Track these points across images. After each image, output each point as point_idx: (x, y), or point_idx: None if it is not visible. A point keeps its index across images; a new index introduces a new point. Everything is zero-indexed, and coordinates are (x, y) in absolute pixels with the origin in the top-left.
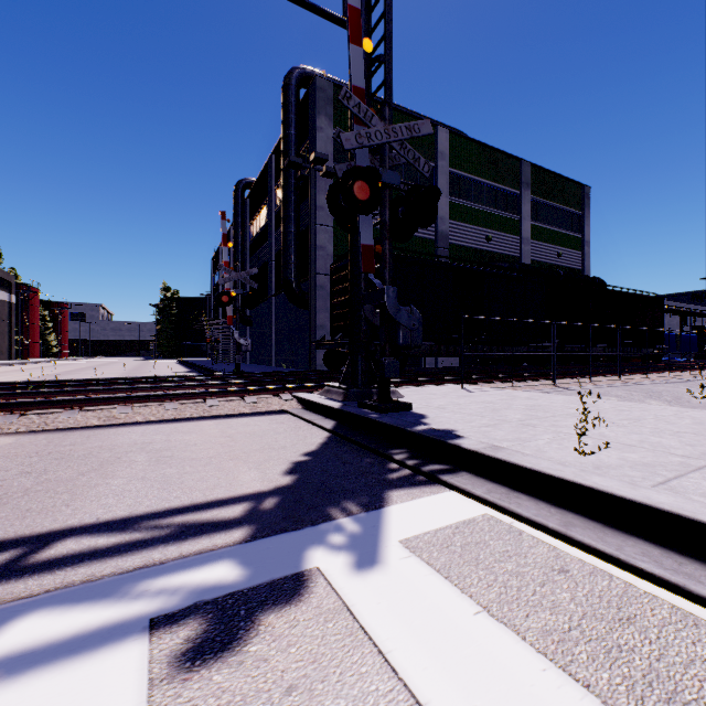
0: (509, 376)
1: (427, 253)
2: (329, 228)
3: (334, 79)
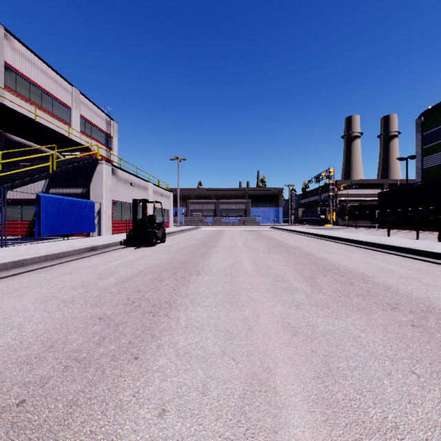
0: (367, 227)
1: (398, 186)
2: (419, 174)
3: (431, 108)
